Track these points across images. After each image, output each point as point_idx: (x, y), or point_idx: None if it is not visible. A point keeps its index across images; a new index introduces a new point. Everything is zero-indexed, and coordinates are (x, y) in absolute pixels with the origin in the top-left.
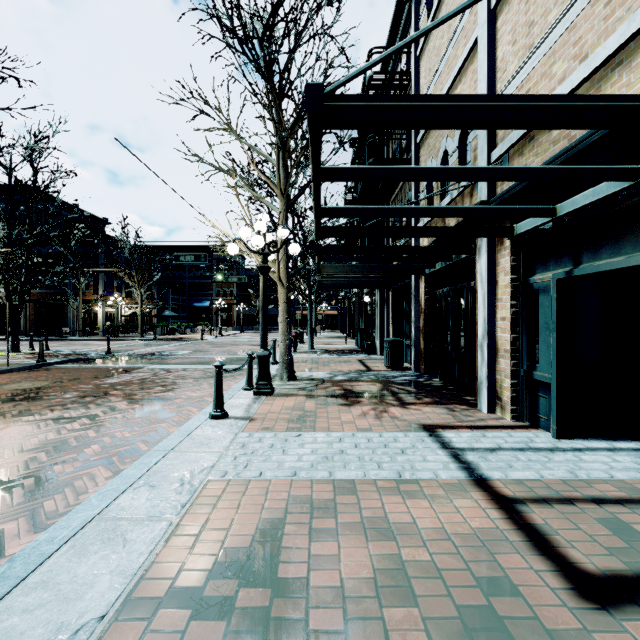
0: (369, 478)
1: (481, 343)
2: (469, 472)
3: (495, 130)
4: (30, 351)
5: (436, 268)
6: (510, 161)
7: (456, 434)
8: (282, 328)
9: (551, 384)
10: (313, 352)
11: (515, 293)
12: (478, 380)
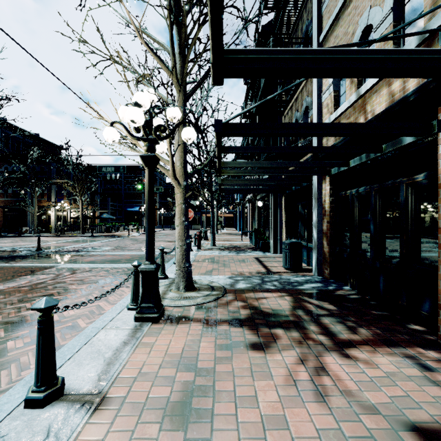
0: None
1: None
2: None
3: None
4: None
5: (350, 165)
6: None
7: None
8: (179, 232)
9: None
10: (214, 249)
11: None
12: None
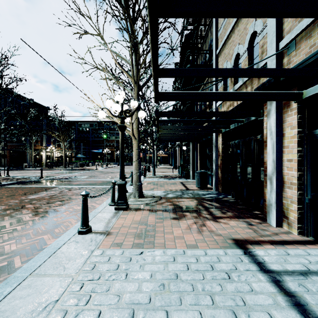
0: None
1: (270, 177)
2: (302, 312)
3: (282, 27)
4: None
5: (230, 128)
6: (297, 45)
7: (265, 251)
8: (135, 165)
9: None
10: (155, 177)
11: (300, 142)
12: (267, 202)
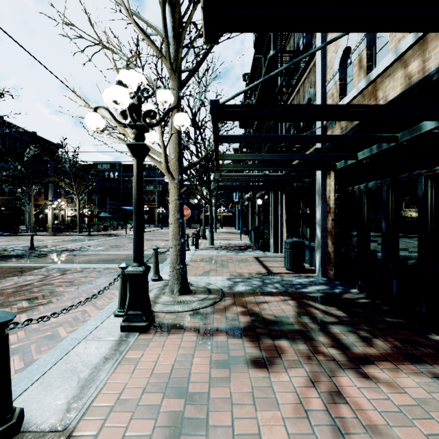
0: None
1: None
2: None
3: None
4: None
5: (358, 158)
6: None
7: None
8: (173, 230)
9: None
10: (213, 248)
11: None
12: None
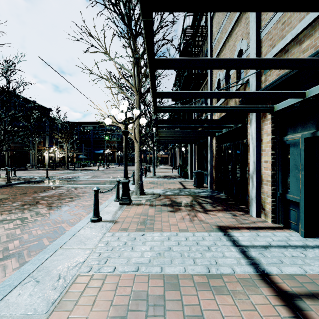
0: (188, 273)
1: (252, 176)
2: (255, 267)
3: (260, 50)
4: (6, 176)
5: (222, 132)
6: None
7: (240, 234)
8: (137, 166)
9: (300, 203)
10: (155, 177)
11: (274, 146)
12: (250, 197)
